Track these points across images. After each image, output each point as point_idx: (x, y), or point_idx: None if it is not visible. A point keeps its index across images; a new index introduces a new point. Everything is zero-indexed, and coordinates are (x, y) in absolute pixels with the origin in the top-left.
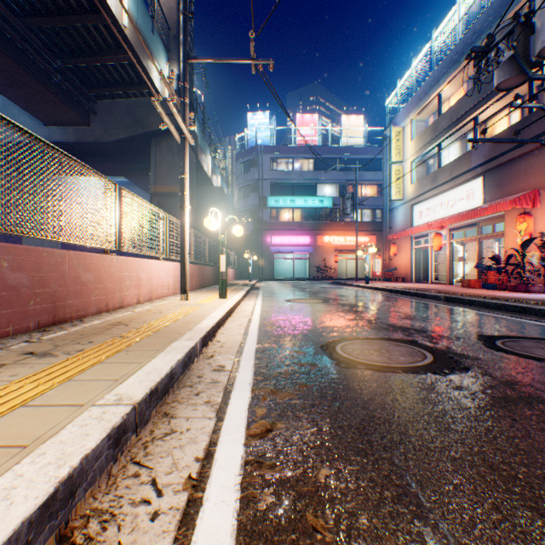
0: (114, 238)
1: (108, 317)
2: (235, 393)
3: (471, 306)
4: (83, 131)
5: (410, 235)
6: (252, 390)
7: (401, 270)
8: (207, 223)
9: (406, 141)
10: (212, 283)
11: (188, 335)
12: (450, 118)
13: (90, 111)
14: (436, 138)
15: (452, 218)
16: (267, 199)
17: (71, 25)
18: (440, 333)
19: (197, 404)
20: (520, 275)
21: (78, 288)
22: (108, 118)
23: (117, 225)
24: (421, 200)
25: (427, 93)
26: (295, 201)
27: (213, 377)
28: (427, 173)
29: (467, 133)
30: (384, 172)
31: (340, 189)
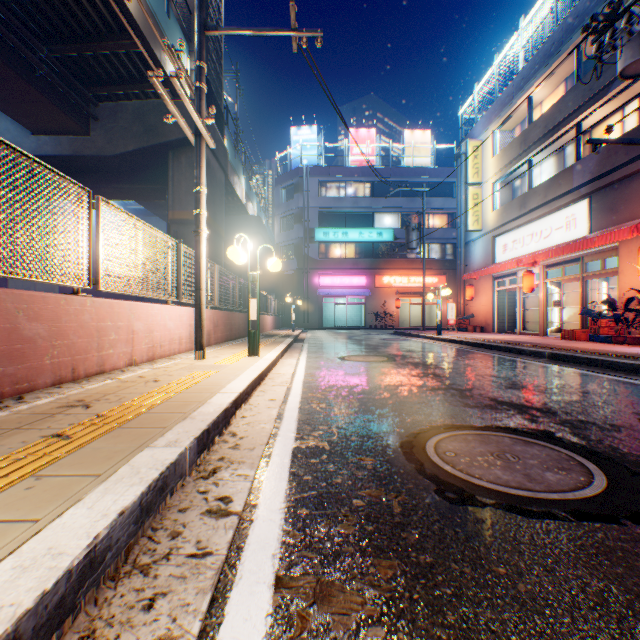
0: (87, 270)
1: (70, 390)
2: (237, 598)
3: (591, 366)
4: (80, 142)
5: (491, 274)
6: (276, 583)
7: (480, 317)
8: (231, 254)
9: (486, 158)
10: (244, 334)
11: (175, 433)
12: (544, 126)
13: (90, 117)
14: (526, 152)
15: (549, 251)
16: (315, 232)
17: None
18: (580, 416)
19: None
20: None
21: (16, 347)
22: (112, 125)
23: (91, 252)
24: (505, 230)
25: (514, 96)
26: (349, 234)
27: (200, 537)
28: (512, 197)
29: (566, 145)
30: (458, 197)
31: (402, 219)
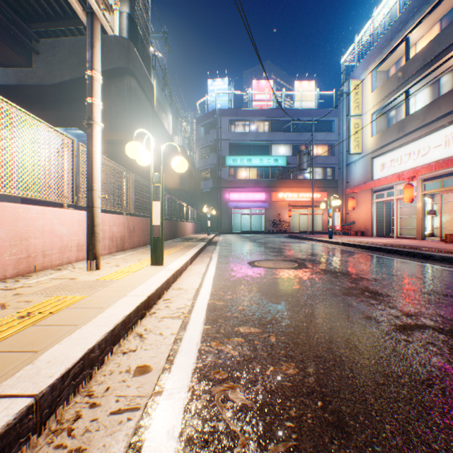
0: None
1: None
2: None
3: None
4: (24, 73)
5: (370, 188)
6: None
7: (360, 224)
8: (129, 150)
9: (366, 94)
10: (165, 237)
11: None
12: (423, 59)
13: (32, 51)
14: (404, 84)
15: (432, 165)
16: (226, 159)
17: None
18: None
19: None
20: None
21: None
22: (51, 58)
23: None
24: (384, 152)
25: (393, 39)
26: (252, 160)
27: None
28: (388, 125)
29: (442, 75)
30: (340, 128)
31: (293, 149)
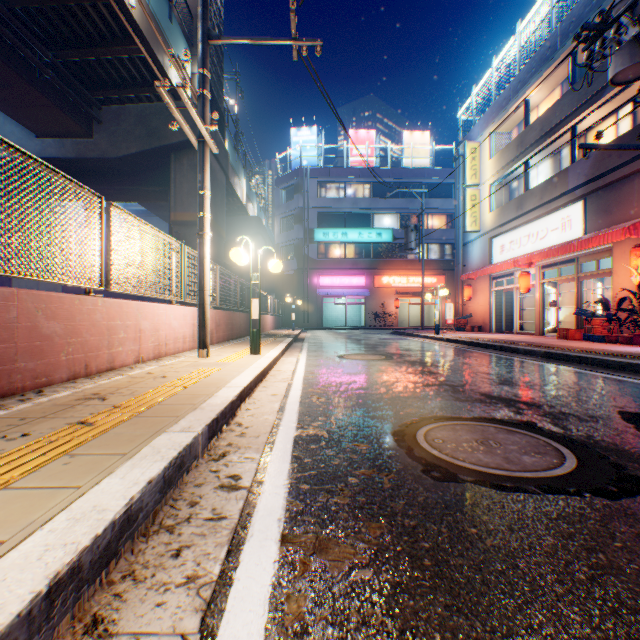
0: (99, 272)
1: (85, 384)
2: (249, 549)
3: (581, 364)
4: (84, 144)
5: (488, 274)
6: (282, 539)
7: (478, 317)
8: (234, 255)
9: (484, 160)
10: (245, 333)
11: (187, 421)
12: (540, 129)
13: (93, 120)
14: (522, 154)
15: (545, 252)
16: (314, 232)
17: (62, 5)
18: (563, 409)
19: (168, 585)
20: (637, 324)
21: (36, 344)
22: (116, 128)
23: (102, 254)
24: (502, 231)
25: (511, 99)
26: (348, 234)
27: (215, 505)
28: (509, 198)
29: (562, 147)
30: (456, 198)
31: (401, 220)
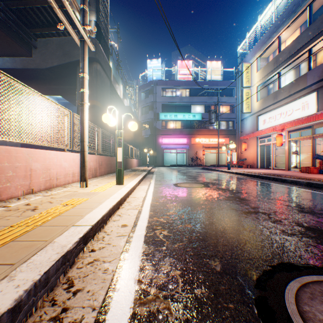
0: None
1: None
2: None
3: None
4: (27, 60)
5: (256, 136)
6: None
7: (249, 160)
8: (104, 118)
9: (253, 73)
10: None
11: None
12: (288, 52)
13: (32, 46)
14: (277, 67)
15: (293, 122)
16: (159, 115)
17: None
18: None
19: None
20: None
21: None
22: (45, 51)
23: None
24: (265, 112)
25: (270, 37)
26: (177, 116)
27: None
28: (268, 94)
29: (301, 63)
30: (237, 95)
31: (206, 108)
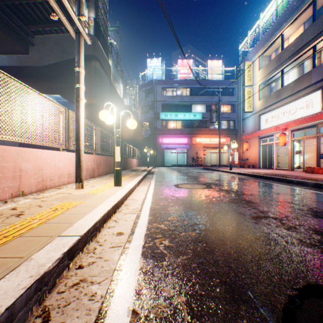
0: None
1: None
2: None
3: None
4: (24, 58)
5: (258, 136)
6: None
7: (251, 160)
8: (101, 115)
9: (255, 71)
10: None
11: None
12: (292, 50)
13: (29, 44)
14: (280, 65)
15: (297, 121)
16: (160, 114)
17: None
18: None
19: None
20: None
21: None
22: (42, 48)
23: None
24: (267, 111)
25: (273, 34)
26: (178, 115)
27: None
28: (270, 92)
29: (305, 60)
30: (238, 94)
31: (206, 107)
